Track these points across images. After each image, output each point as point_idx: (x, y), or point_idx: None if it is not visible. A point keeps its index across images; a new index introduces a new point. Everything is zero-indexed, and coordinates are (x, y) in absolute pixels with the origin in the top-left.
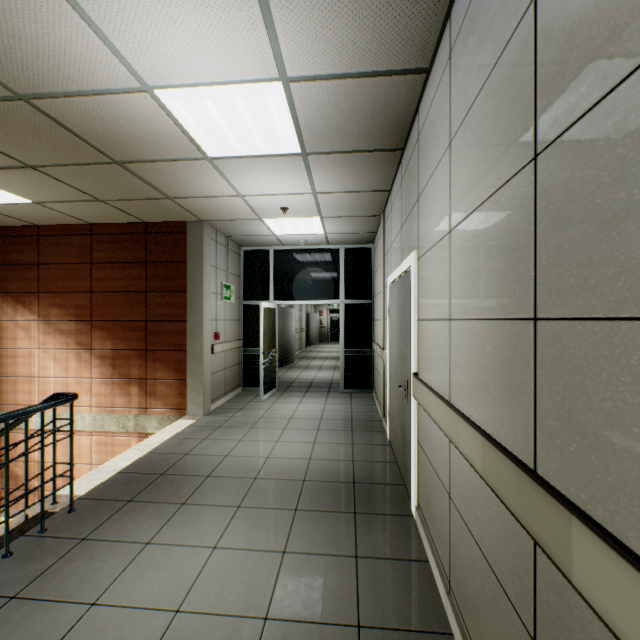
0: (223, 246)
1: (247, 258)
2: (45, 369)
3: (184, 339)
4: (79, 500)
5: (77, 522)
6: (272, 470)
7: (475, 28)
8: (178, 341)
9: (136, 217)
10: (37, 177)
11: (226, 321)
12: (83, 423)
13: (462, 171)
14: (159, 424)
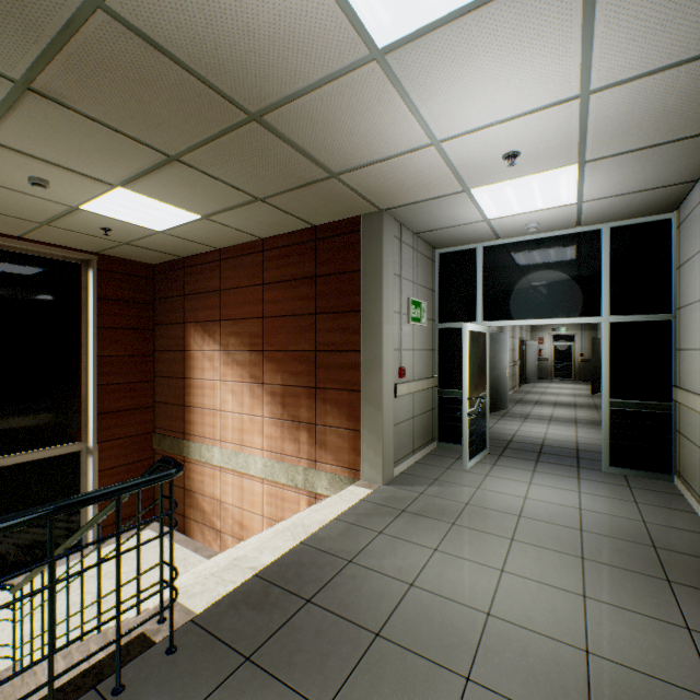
0: (410, 248)
1: (443, 264)
2: (225, 402)
3: (358, 375)
4: (189, 625)
5: (163, 687)
6: (501, 662)
7: None
8: (351, 378)
9: (303, 220)
10: (187, 175)
11: (414, 351)
12: (255, 467)
13: None
14: (329, 484)
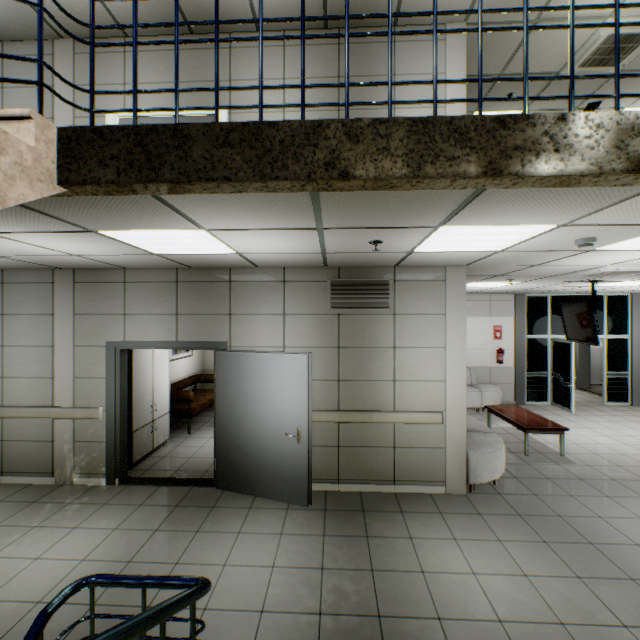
0: None
1: None
2: None
3: None
4: None
5: None
6: None
7: (308, 57)
8: None
9: None
10: None
11: None
12: None
13: (297, 95)
14: None
